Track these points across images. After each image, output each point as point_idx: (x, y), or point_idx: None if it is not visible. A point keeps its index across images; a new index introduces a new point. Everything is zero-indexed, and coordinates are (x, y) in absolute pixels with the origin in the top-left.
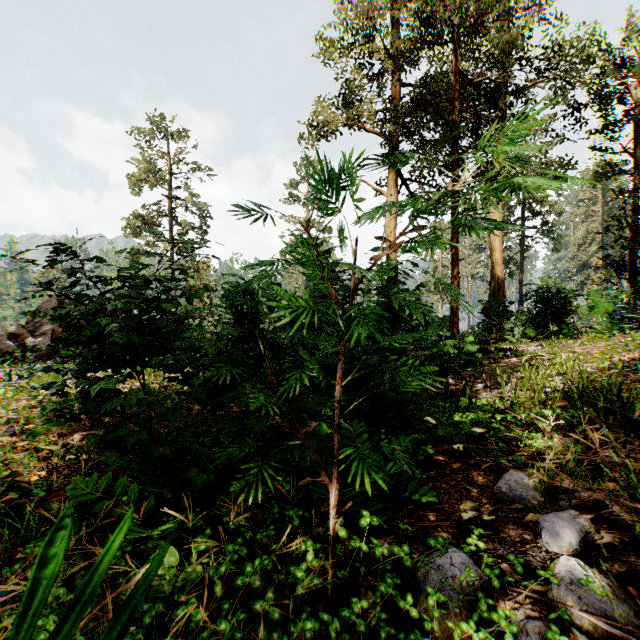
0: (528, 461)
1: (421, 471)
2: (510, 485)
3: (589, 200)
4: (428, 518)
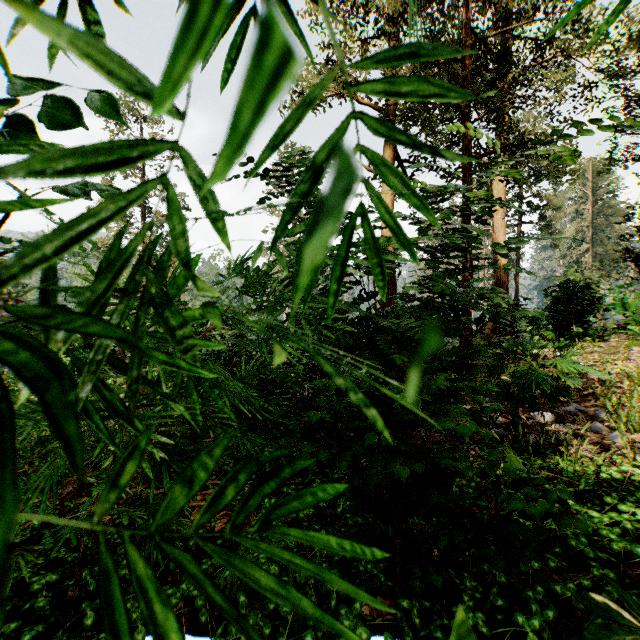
0: None
1: None
2: None
3: (579, 198)
4: None
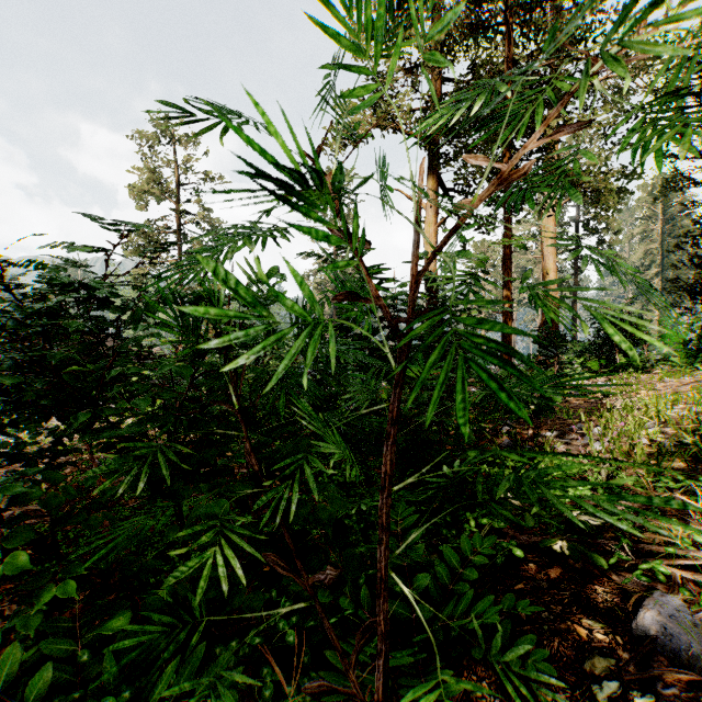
0: (672, 571)
1: (512, 597)
2: (663, 625)
3: (648, 218)
4: (536, 697)
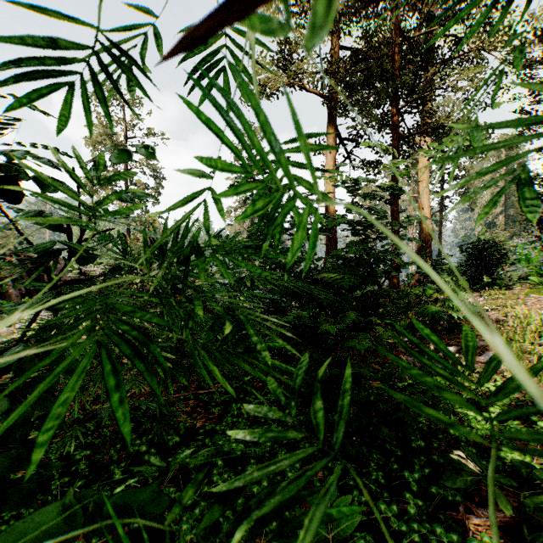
0: None
1: None
2: None
3: None
4: None
